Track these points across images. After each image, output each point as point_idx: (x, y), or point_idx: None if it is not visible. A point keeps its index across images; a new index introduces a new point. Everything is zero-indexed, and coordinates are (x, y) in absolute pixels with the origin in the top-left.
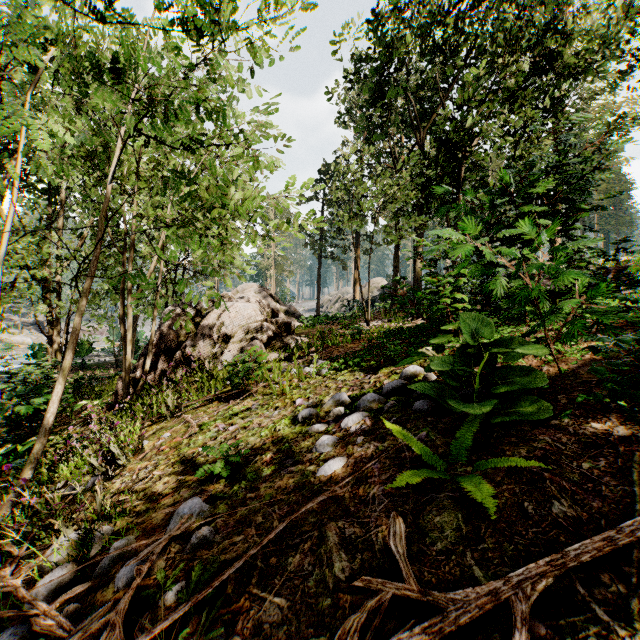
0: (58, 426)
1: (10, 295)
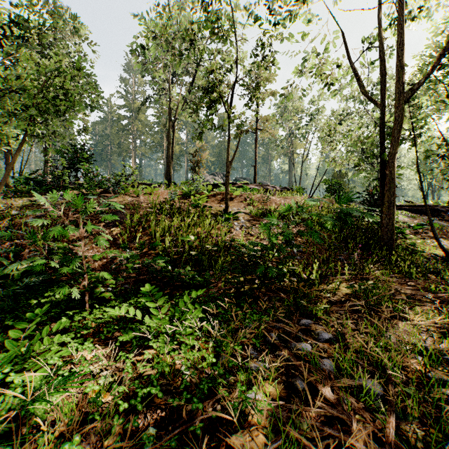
0: None
1: None
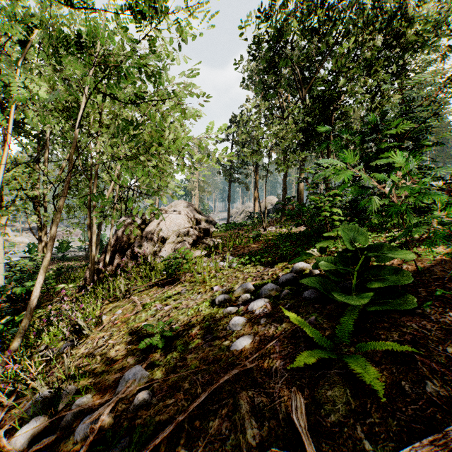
0: (44, 302)
1: (9, 209)
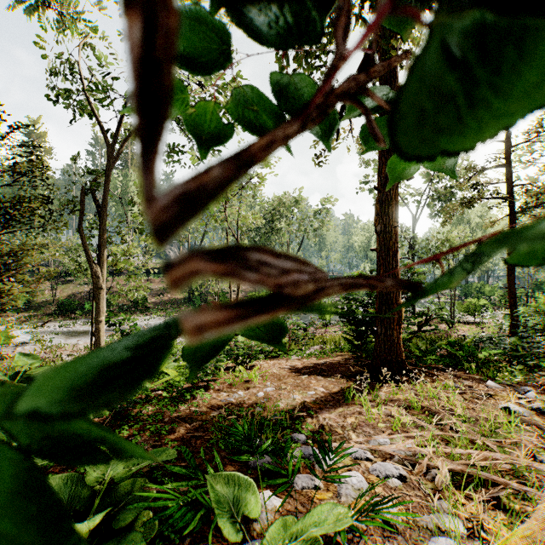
0: None
1: None
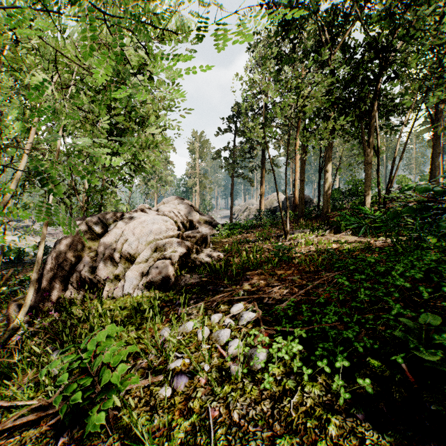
0: None
1: None
